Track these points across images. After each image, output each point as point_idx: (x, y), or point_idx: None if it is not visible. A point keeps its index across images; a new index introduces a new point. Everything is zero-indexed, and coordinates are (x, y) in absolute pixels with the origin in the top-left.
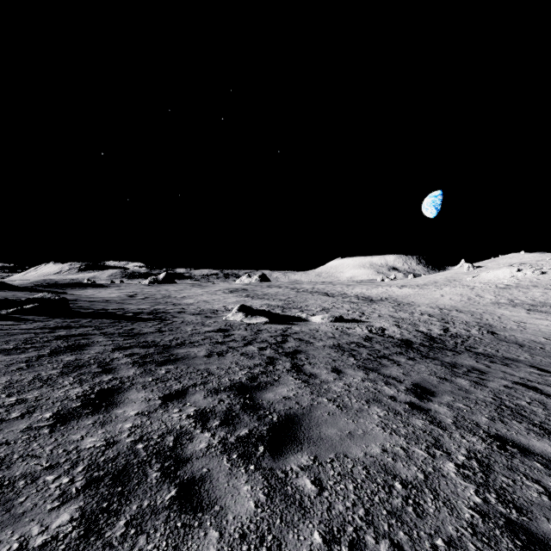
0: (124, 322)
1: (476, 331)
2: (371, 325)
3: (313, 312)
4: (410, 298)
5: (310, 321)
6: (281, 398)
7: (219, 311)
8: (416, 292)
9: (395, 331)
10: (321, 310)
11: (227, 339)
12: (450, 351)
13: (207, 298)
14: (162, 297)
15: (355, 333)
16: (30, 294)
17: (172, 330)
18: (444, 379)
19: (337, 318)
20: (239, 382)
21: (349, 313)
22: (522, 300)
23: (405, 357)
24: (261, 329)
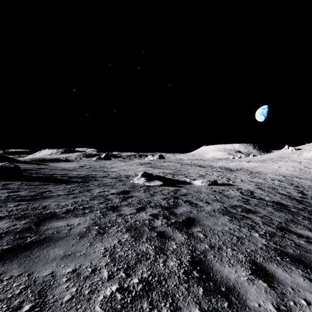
0: (50, 184)
1: None
2: (239, 187)
3: (194, 177)
4: (257, 168)
5: (193, 184)
6: None
7: (130, 176)
8: (259, 165)
9: (262, 193)
10: (199, 176)
11: (123, 203)
12: None
13: (126, 168)
14: (99, 167)
15: (231, 195)
16: (19, 165)
17: (81, 192)
18: None
19: (212, 182)
20: None
21: (219, 179)
22: None
23: (306, 229)
24: (156, 191)
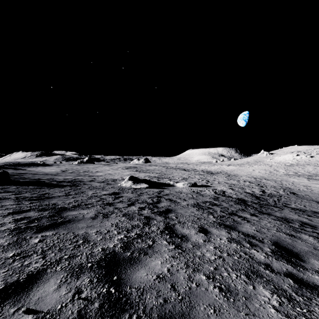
0: (44, 188)
1: (283, 192)
2: (215, 188)
3: (177, 180)
4: (234, 171)
5: (175, 186)
6: (155, 278)
7: (117, 180)
8: (237, 168)
9: (231, 192)
10: (182, 179)
11: (116, 201)
12: (275, 207)
13: (112, 172)
14: (83, 171)
15: (206, 194)
16: None
17: (77, 193)
18: (292, 235)
19: (192, 184)
20: (112, 252)
21: (200, 181)
22: (302, 173)
23: (248, 213)
24: (143, 192)
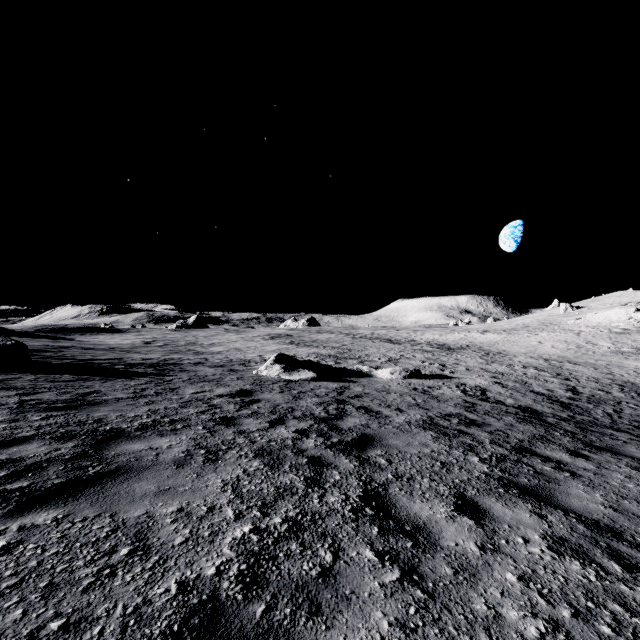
0: (93, 379)
1: (620, 393)
2: (462, 382)
3: (377, 363)
4: (498, 345)
5: (374, 377)
6: None
7: (251, 362)
8: (504, 338)
9: (501, 392)
10: (387, 361)
11: (244, 412)
12: (617, 431)
13: (241, 345)
14: (185, 344)
15: (444, 396)
16: None
17: (160, 393)
18: None
19: (412, 372)
20: (207, 603)
21: (426, 366)
22: None
23: (562, 449)
24: (304, 390)
